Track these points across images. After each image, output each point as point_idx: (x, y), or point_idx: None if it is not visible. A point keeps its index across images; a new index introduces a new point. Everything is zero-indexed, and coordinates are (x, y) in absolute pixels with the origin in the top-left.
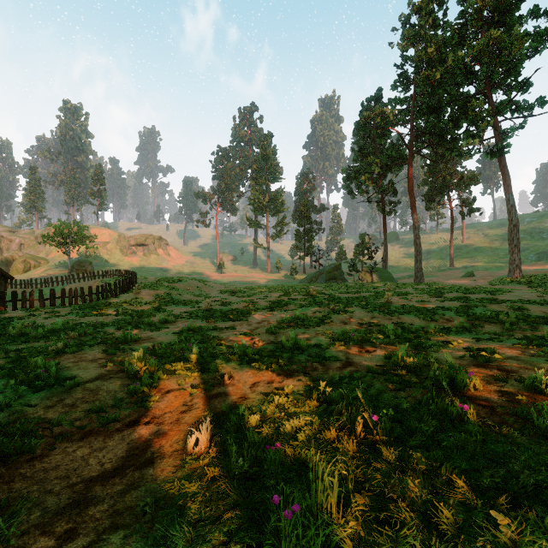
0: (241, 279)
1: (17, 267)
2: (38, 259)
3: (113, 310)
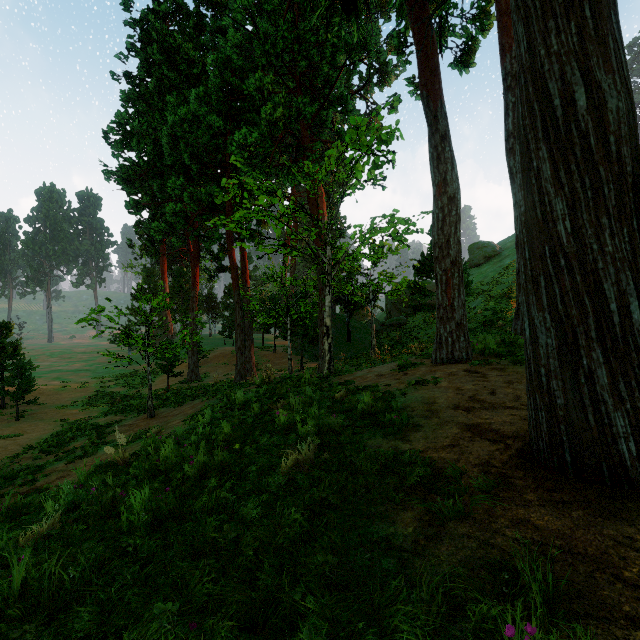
0: None
1: None
2: None
3: None
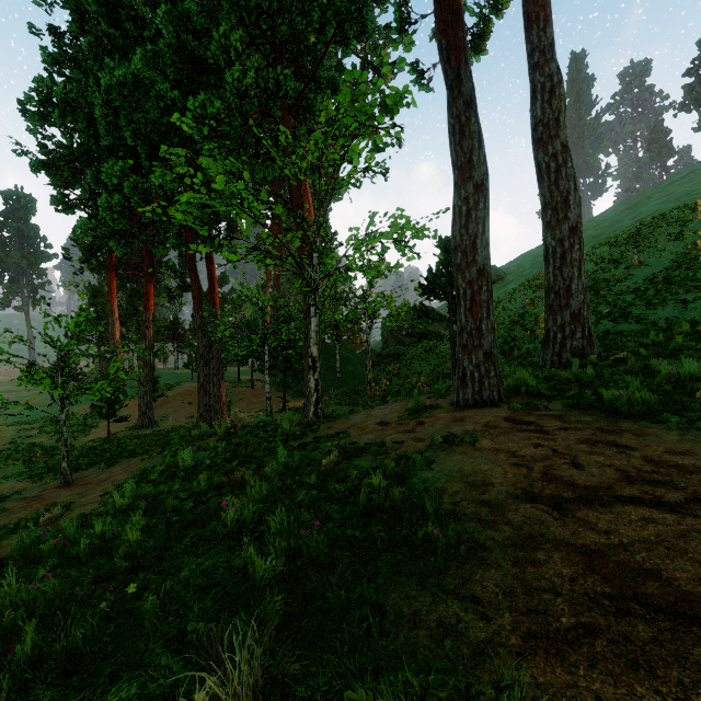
0: None
1: None
2: None
3: None
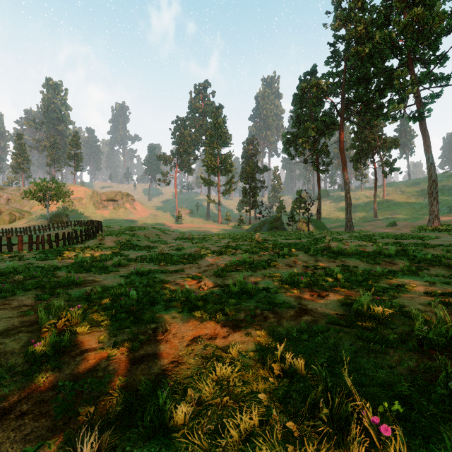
0: (196, 229)
1: (4, 219)
2: (23, 211)
3: (74, 254)
